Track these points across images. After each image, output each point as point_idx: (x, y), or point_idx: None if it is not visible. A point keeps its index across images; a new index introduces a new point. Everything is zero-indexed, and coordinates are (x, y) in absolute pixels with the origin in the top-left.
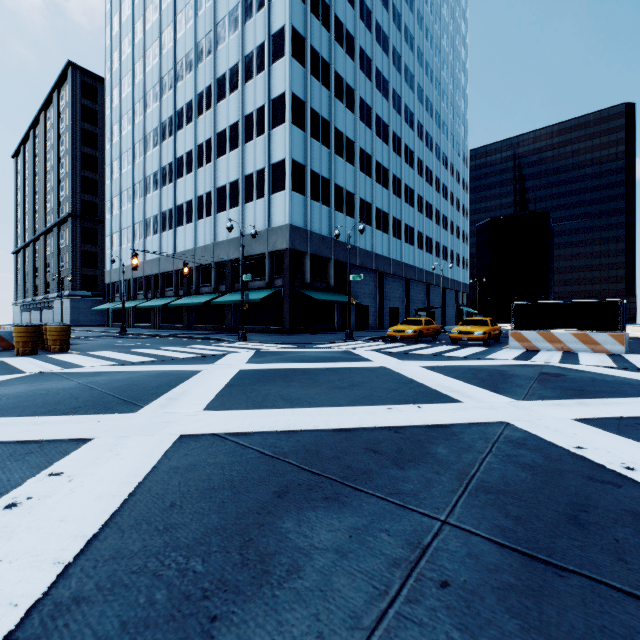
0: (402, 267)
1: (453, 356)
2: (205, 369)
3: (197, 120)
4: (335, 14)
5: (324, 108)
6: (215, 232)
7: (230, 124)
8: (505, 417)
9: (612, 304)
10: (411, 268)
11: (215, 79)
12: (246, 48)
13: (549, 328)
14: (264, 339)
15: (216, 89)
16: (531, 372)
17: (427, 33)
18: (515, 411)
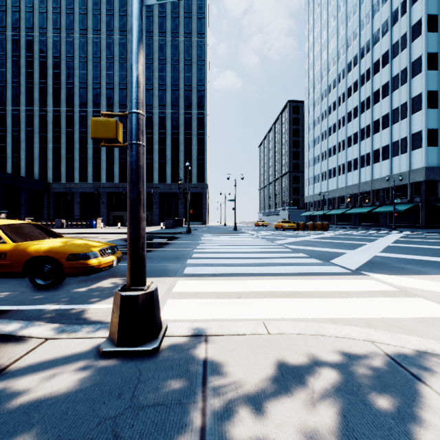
0: None
1: None
2: (388, 235)
3: (360, 116)
4: None
5: None
6: (372, 174)
7: (382, 115)
8: None
9: None
10: None
11: (372, 93)
12: (393, 73)
13: None
14: (407, 230)
15: (372, 98)
16: None
17: None
18: None
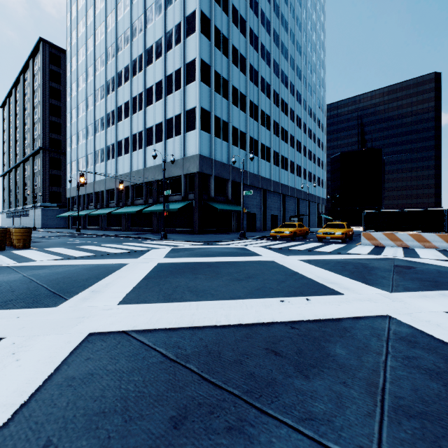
0: (280, 186)
1: (322, 251)
2: (130, 263)
3: (132, 79)
4: (232, 3)
5: (224, 71)
6: (145, 160)
7: (156, 82)
8: (386, 310)
9: (439, 212)
10: (286, 187)
11: (145, 49)
12: (167, 27)
13: (391, 230)
14: (180, 238)
15: (146, 57)
16: (387, 265)
17: (297, 20)
18: (392, 303)
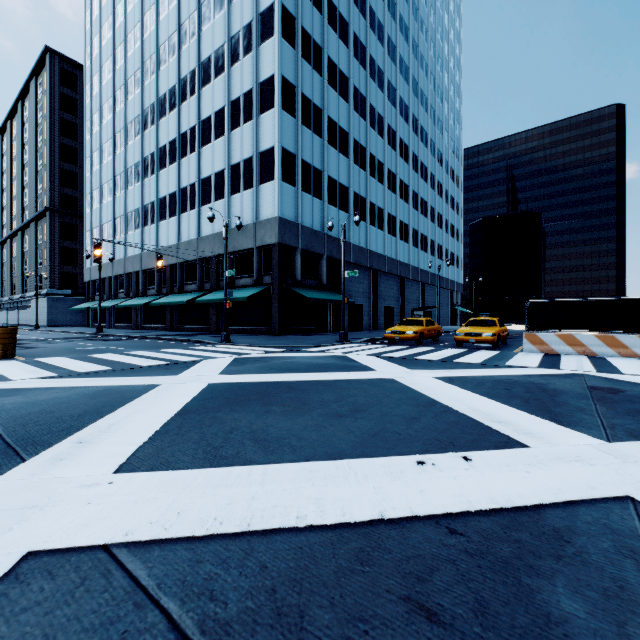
0: (397, 265)
1: (467, 362)
2: (163, 383)
3: (181, 107)
4: None
5: (316, 94)
6: (199, 226)
7: (215, 110)
8: (620, 484)
9: None
10: (406, 266)
11: (199, 62)
12: (232, 28)
13: (569, 329)
14: (250, 341)
15: (201, 73)
16: (576, 386)
17: (422, 25)
18: (623, 467)
